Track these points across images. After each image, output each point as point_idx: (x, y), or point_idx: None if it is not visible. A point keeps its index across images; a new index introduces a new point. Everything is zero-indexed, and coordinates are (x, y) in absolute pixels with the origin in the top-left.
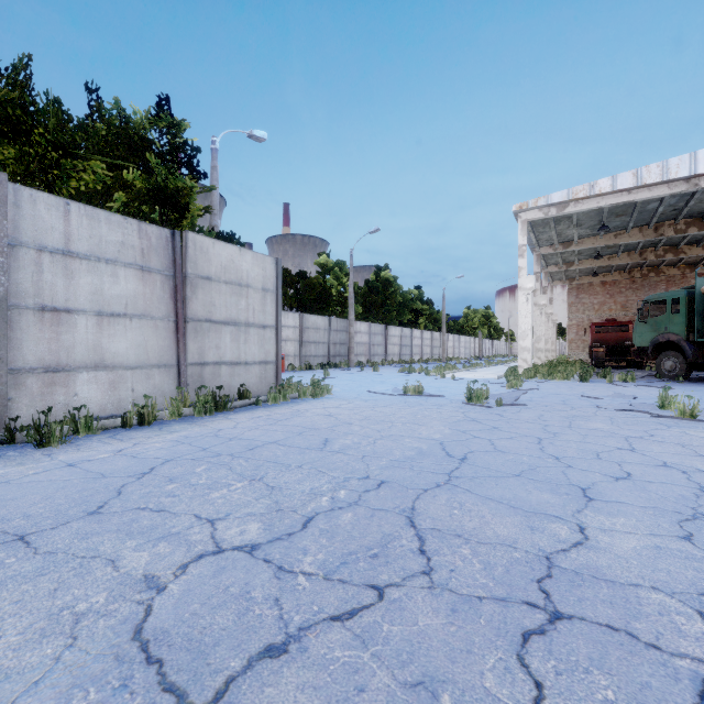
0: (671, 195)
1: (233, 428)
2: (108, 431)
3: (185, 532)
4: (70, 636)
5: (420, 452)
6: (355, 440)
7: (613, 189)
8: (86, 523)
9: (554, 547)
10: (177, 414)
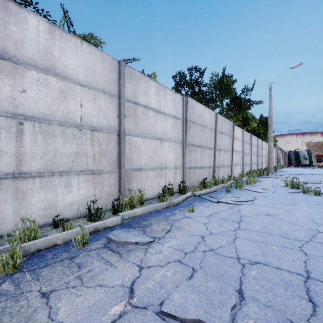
0: None
1: None
2: None
3: None
4: None
5: None
6: None
7: (318, 140)
8: None
9: None
10: None
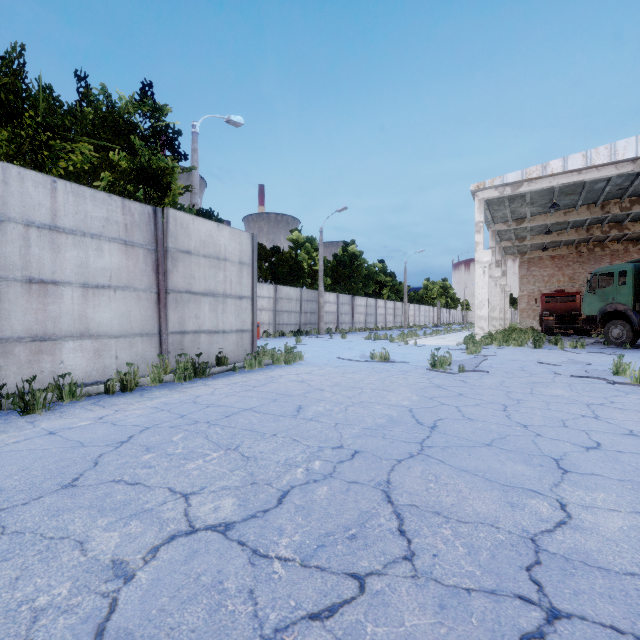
0: (617, 175)
1: (211, 394)
2: (91, 398)
3: (158, 509)
4: (25, 639)
5: (391, 420)
6: (328, 407)
7: (564, 170)
8: (59, 497)
9: (538, 527)
10: (158, 380)
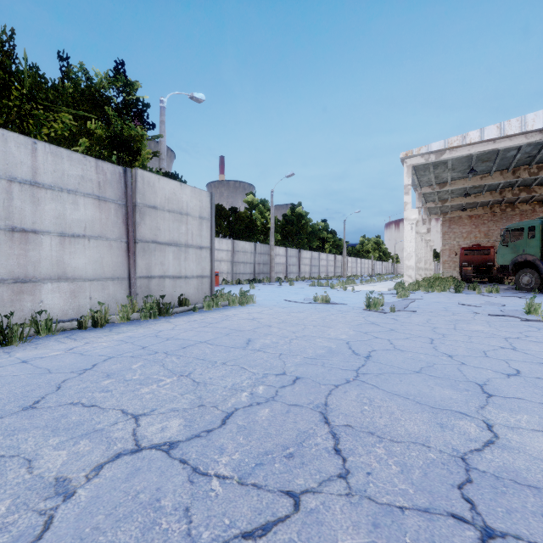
0: (527, 144)
1: (171, 329)
2: (66, 332)
3: (108, 429)
4: None
5: (330, 351)
6: (274, 340)
7: (481, 139)
8: (17, 418)
9: (467, 446)
10: (126, 318)
